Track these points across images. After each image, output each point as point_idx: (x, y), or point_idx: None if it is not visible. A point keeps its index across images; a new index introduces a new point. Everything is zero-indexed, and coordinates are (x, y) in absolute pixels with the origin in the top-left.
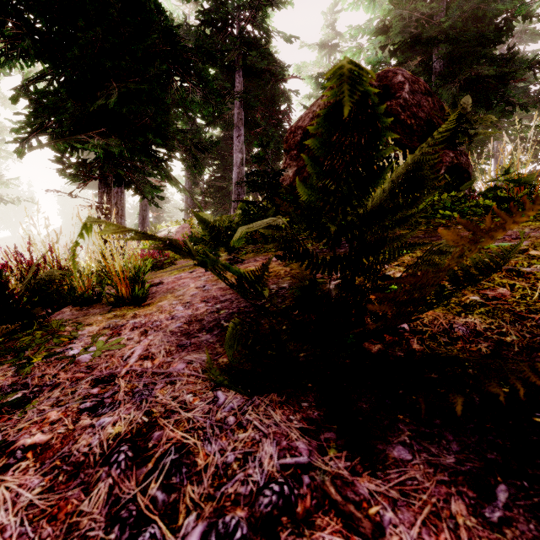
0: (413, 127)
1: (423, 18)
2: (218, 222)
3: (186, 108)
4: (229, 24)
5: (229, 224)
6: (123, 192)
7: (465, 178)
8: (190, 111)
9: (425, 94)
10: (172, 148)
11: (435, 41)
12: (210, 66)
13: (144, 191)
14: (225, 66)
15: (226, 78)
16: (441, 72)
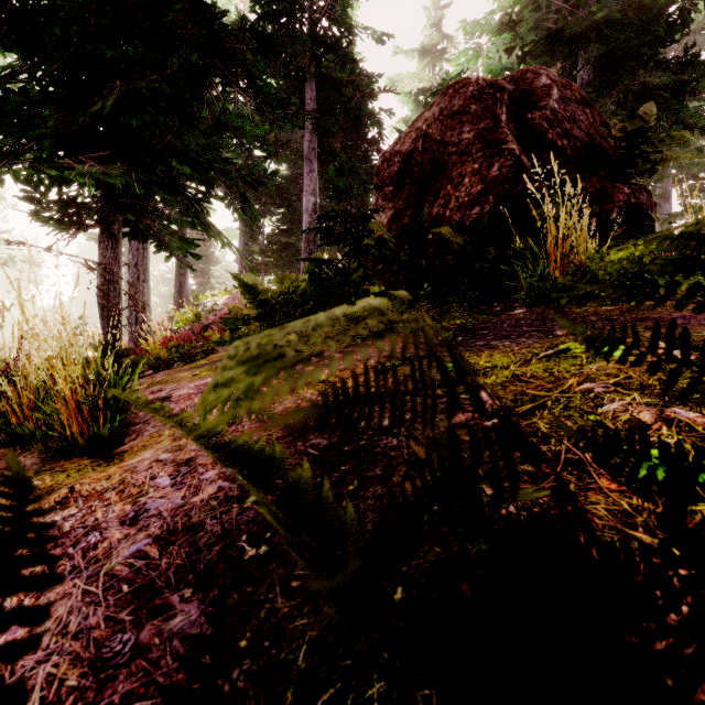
0: (566, 151)
1: (565, 8)
2: (271, 292)
3: (237, 131)
4: (298, 19)
5: (290, 296)
6: (146, 249)
7: (646, 226)
8: (241, 136)
9: (581, 103)
10: (208, 182)
11: (582, 41)
12: (271, 76)
13: (171, 246)
14: (292, 76)
15: (293, 92)
16: (592, 82)
